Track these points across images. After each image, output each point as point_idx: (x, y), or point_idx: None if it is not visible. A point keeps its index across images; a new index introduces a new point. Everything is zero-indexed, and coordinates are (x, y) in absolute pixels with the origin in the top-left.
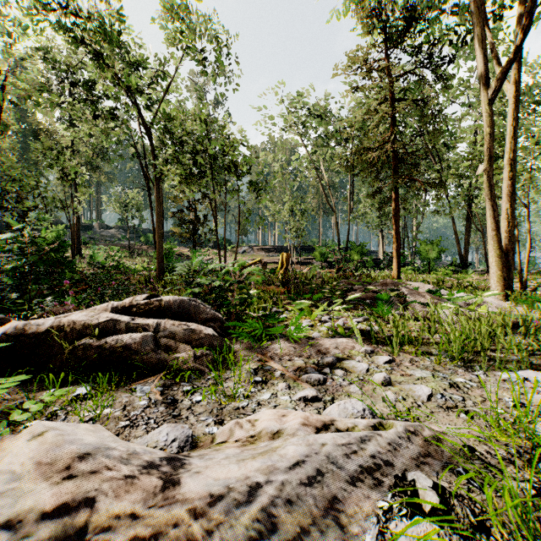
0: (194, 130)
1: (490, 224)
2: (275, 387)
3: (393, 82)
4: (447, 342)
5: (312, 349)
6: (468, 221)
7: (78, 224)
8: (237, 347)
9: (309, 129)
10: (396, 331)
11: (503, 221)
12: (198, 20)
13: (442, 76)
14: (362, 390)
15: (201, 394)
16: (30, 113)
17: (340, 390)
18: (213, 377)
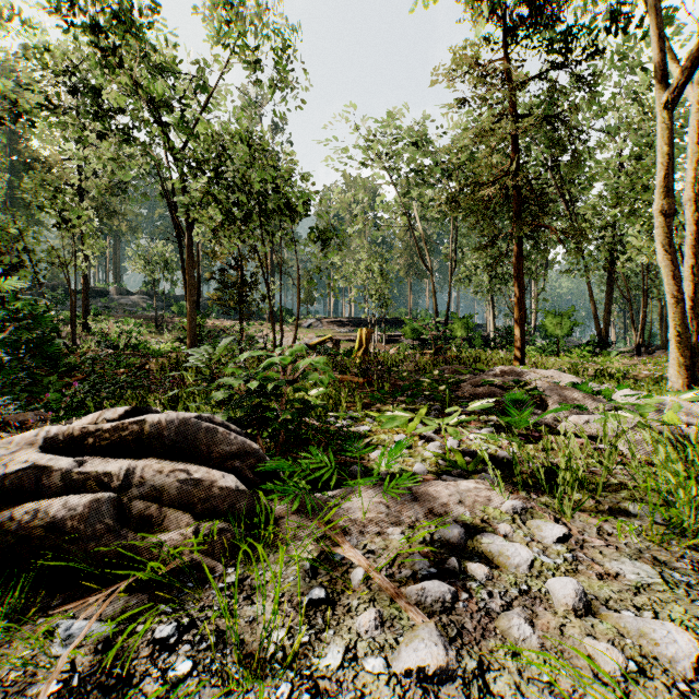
0: (237, 155)
1: (668, 288)
2: (354, 621)
3: (515, 91)
4: (644, 486)
5: (418, 508)
6: (609, 285)
7: (85, 288)
8: (282, 509)
9: (397, 162)
10: (570, 478)
11: (684, 284)
12: (244, 5)
13: (584, 82)
14: (535, 628)
15: (192, 648)
16: (24, 141)
17: (489, 629)
18: (229, 585)
